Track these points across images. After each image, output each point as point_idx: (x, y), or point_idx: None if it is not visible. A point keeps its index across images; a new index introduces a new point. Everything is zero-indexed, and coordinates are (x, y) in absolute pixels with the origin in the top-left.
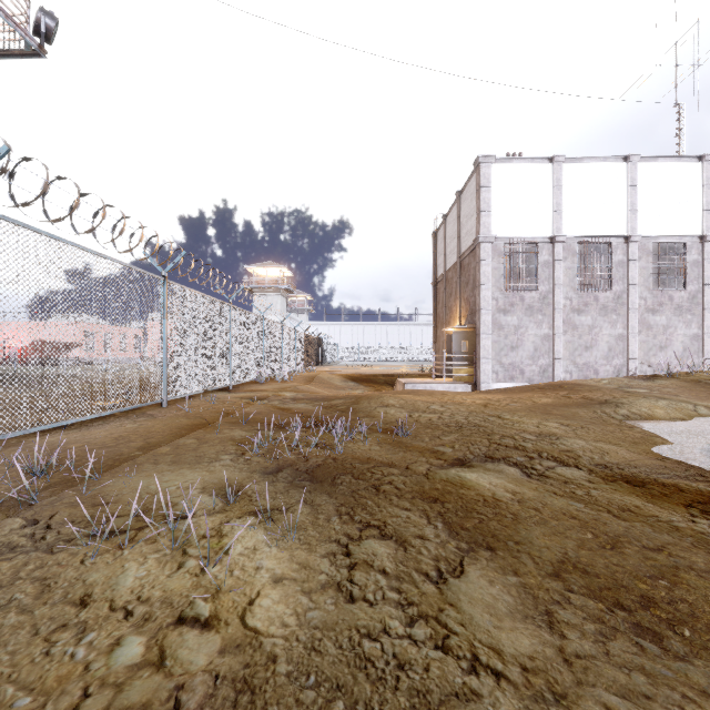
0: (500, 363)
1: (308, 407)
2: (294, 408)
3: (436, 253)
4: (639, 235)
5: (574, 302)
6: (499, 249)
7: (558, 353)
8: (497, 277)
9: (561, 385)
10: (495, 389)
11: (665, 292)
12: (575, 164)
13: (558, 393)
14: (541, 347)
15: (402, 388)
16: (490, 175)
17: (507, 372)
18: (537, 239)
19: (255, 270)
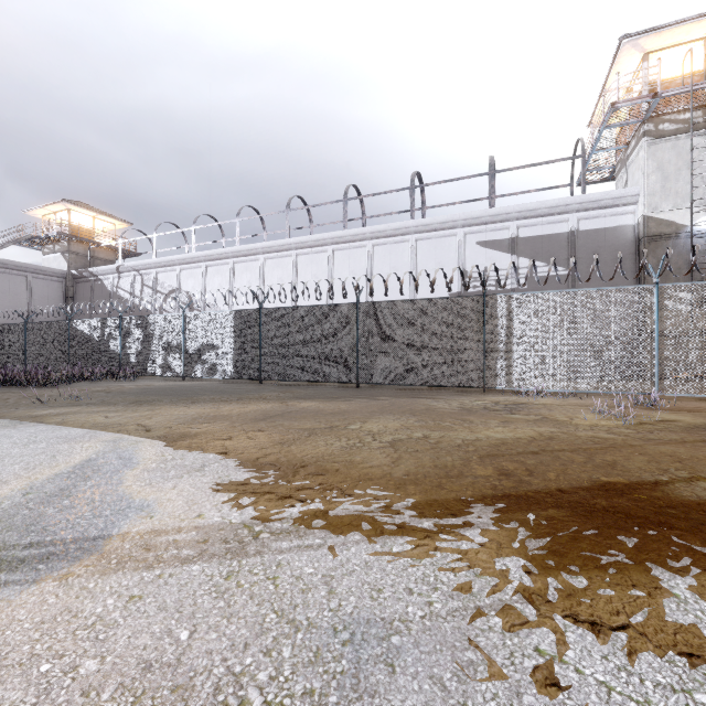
0: None
1: None
2: None
3: None
4: None
5: None
6: None
7: None
8: None
9: None
10: None
11: None
12: None
13: None
14: None
15: None
16: None
17: None
18: None
19: None
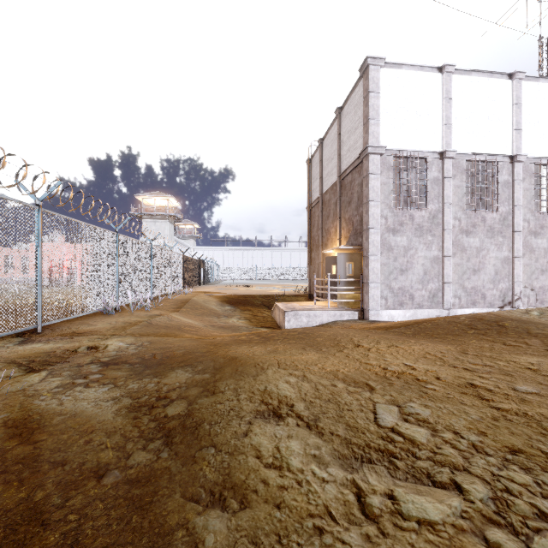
0: (390, 287)
1: (99, 411)
2: (55, 421)
3: (311, 178)
4: (525, 155)
5: (462, 222)
6: (388, 162)
7: (448, 276)
8: (386, 193)
9: (497, 322)
10: (405, 325)
11: (545, 214)
12: (463, 77)
13: (527, 342)
14: (431, 270)
15: (282, 316)
16: (380, 80)
17: (396, 297)
18: (427, 153)
19: (144, 198)
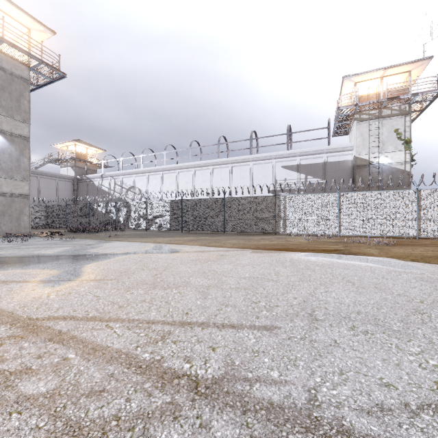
0: None
1: None
2: None
3: None
4: None
5: None
6: None
7: None
8: None
9: None
10: None
11: None
12: None
13: None
14: None
15: None
16: None
17: None
18: None
19: None
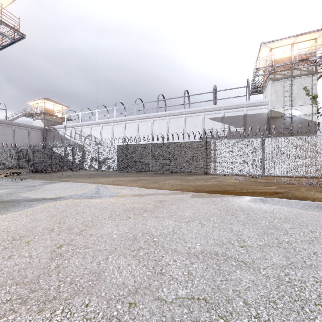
0: None
1: None
2: None
3: None
4: None
5: None
6: None
7: None
8: None
9: None
10: None
11: None
12: None
13: None
14: None
15: None
16: None
17: None
18: None
19: None
